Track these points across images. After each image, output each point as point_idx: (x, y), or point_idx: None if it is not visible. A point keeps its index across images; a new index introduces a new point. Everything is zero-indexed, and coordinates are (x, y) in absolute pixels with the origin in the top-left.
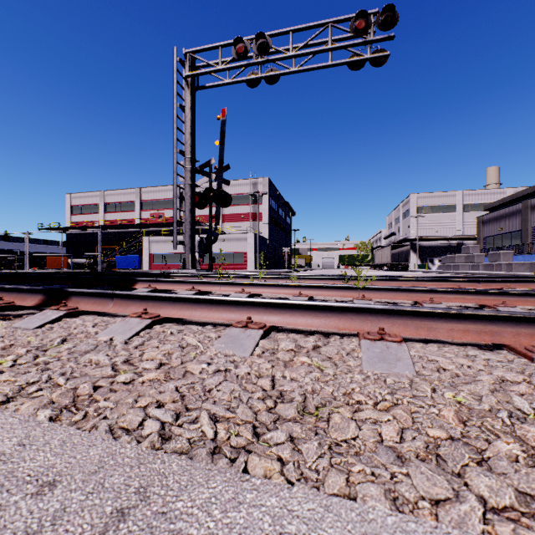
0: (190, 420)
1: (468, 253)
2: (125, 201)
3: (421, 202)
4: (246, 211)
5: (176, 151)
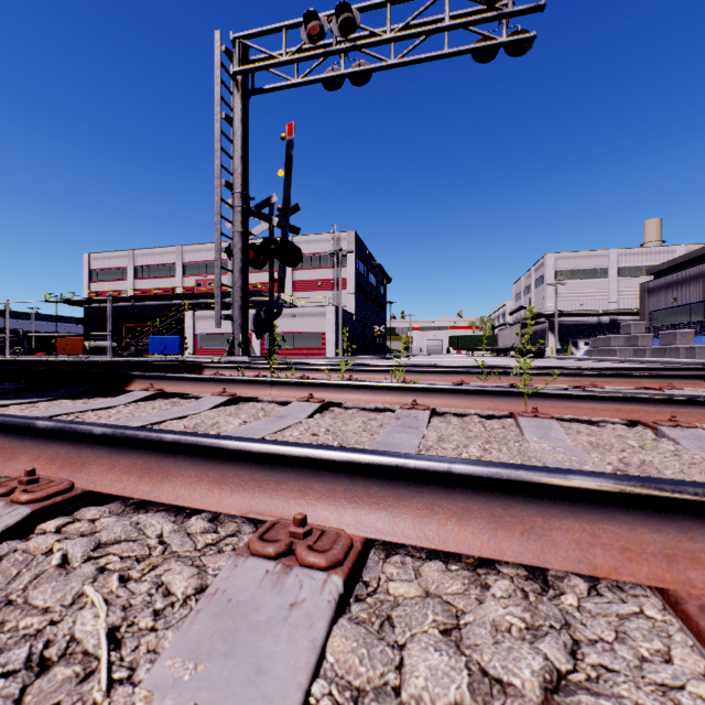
0: None
1: (629, 333)
2: (162, 263)
3: (561, 265)
4: (324, 277)
5: (220, 183)
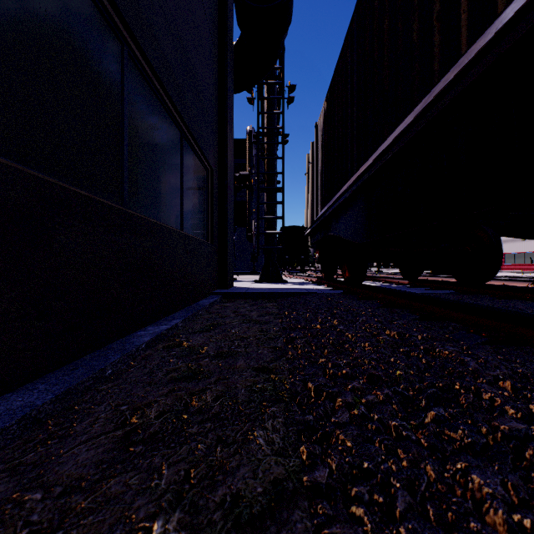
0: None
1: None
2: None
3: None
4: None
5: None
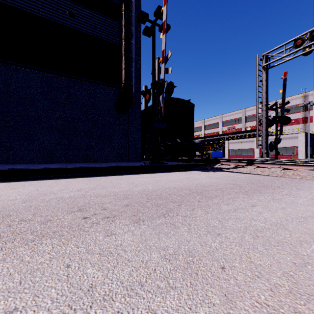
0: (304, 178)
1: None
2: (214, 123)
3: None
4: (296, 117)
5: (257, 103)
